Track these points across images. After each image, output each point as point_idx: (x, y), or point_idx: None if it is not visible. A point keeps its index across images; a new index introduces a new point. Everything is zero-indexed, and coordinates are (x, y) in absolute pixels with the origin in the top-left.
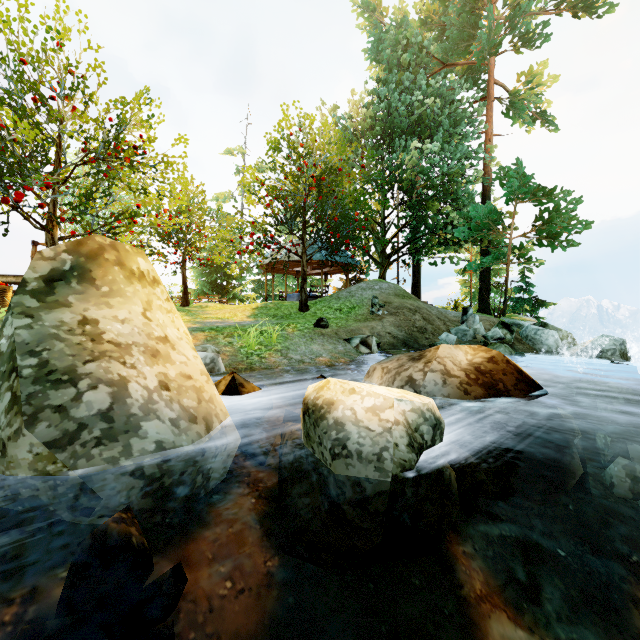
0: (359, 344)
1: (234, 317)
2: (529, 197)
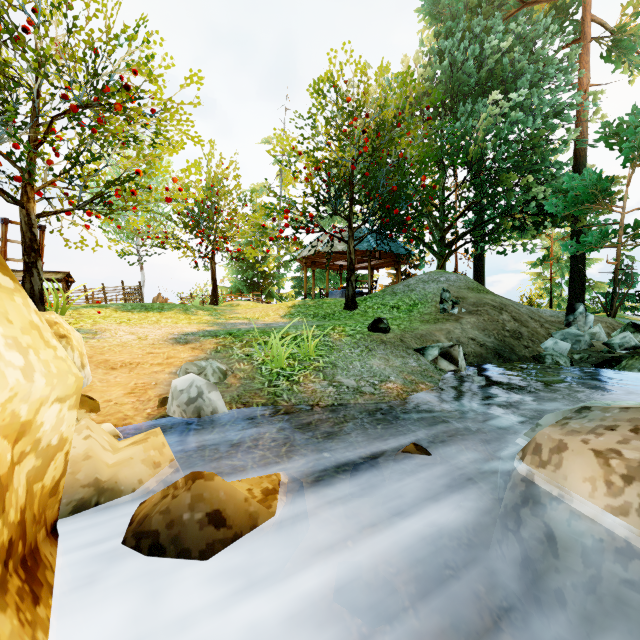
0: (438, 357)
1: (265, 317)
2: None
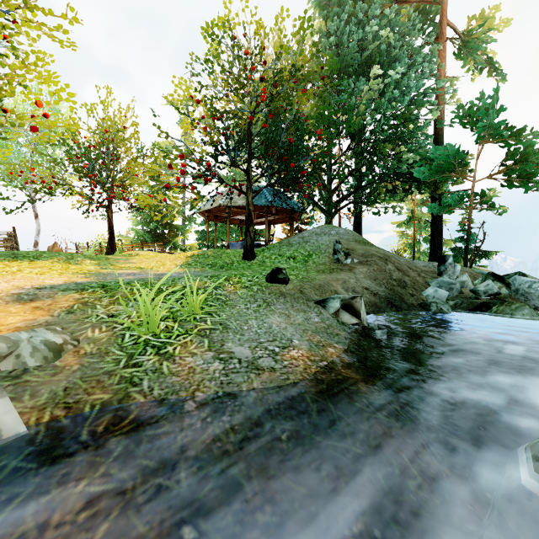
0: (340, 309)
1: (160, 267)
2: (492, 137)
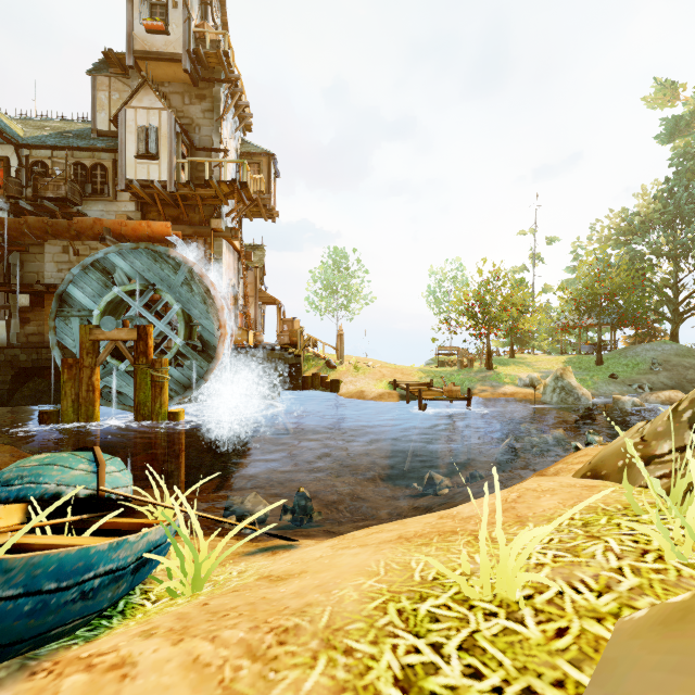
0: (637, 388)
1: (553, 368)
2: None
